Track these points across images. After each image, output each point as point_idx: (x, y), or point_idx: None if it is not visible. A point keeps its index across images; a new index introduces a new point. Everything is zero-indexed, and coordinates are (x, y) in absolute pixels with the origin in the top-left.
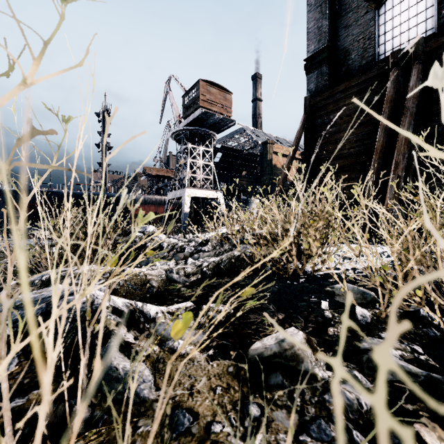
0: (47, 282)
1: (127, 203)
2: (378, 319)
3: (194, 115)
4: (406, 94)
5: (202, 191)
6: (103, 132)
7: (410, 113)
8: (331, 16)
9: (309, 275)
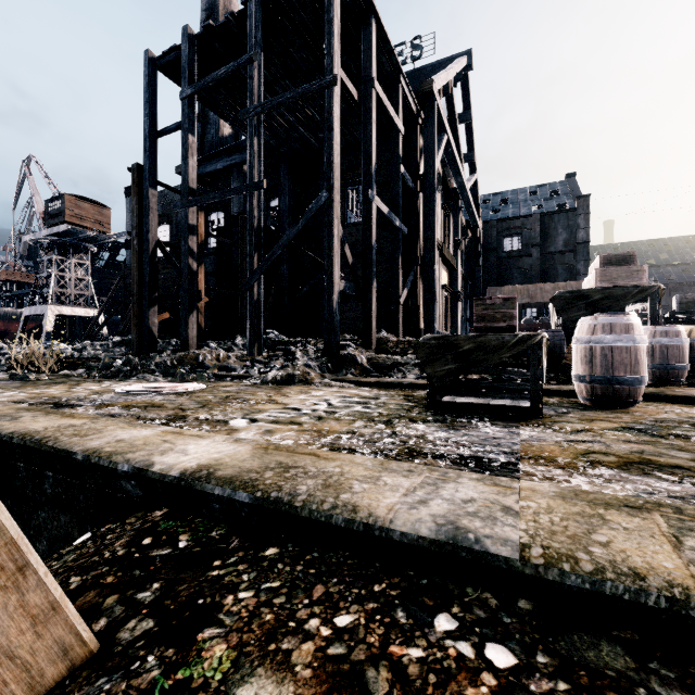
0: None
1: None
2: None
3: (59, 228)
4: None
5: (73, 308)
6: None
7: None
8: None
9: None
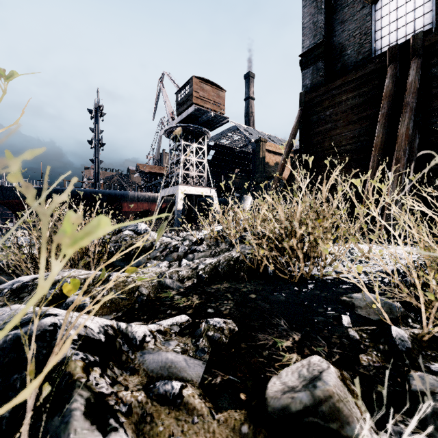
0: (18, 292)
1: (25, 192)
2: (419, 343)
3: (187, 112)
4: (405, 88)
5: (195, 188)
6: (95, 128)
7: (410, 108)
8: (326, 12)
9: (317, 279)
